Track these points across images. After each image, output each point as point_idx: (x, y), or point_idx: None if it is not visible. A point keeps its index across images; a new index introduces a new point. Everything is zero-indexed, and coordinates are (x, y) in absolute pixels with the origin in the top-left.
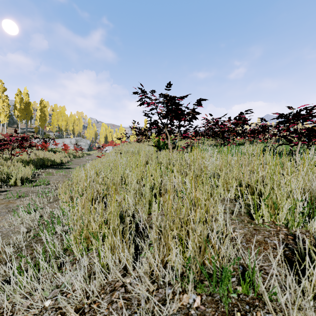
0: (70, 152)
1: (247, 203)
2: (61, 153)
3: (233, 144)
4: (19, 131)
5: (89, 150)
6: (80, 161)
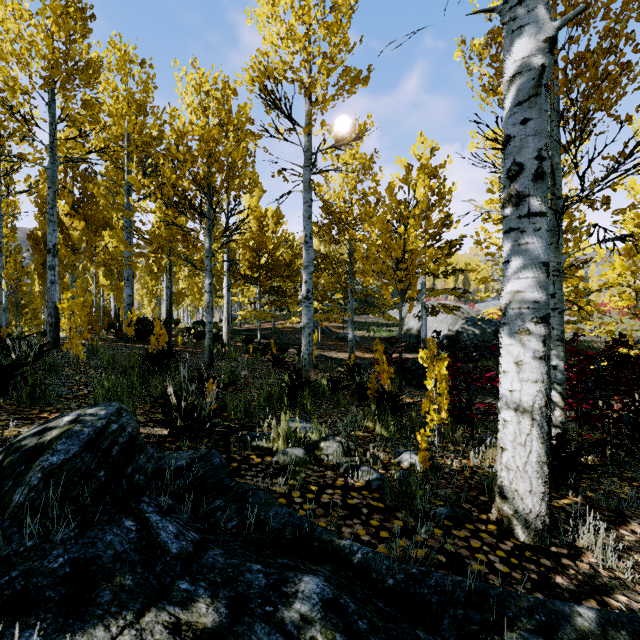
0: None
1: None
2: None
3: None
4: None
5: None
6: None
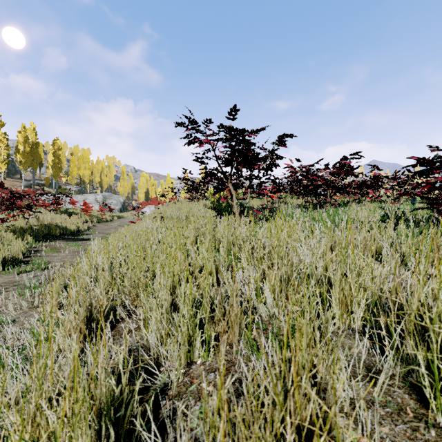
0: (93, 215)
1: (402, 354)
2: (79, 216)
3: (337, 208)
4: (23, 183)
5: (122, 211)
6: (106, 228)
